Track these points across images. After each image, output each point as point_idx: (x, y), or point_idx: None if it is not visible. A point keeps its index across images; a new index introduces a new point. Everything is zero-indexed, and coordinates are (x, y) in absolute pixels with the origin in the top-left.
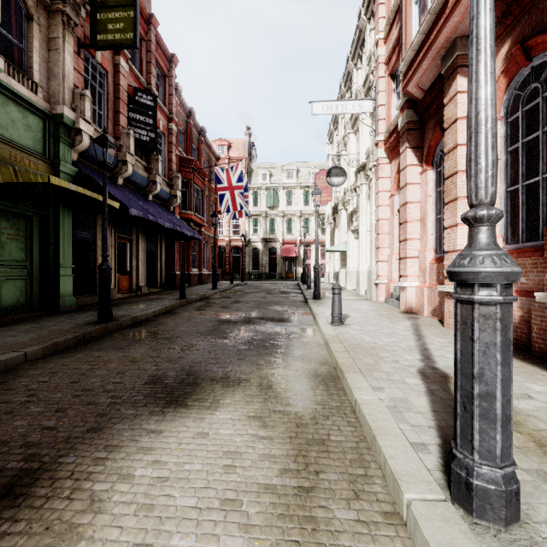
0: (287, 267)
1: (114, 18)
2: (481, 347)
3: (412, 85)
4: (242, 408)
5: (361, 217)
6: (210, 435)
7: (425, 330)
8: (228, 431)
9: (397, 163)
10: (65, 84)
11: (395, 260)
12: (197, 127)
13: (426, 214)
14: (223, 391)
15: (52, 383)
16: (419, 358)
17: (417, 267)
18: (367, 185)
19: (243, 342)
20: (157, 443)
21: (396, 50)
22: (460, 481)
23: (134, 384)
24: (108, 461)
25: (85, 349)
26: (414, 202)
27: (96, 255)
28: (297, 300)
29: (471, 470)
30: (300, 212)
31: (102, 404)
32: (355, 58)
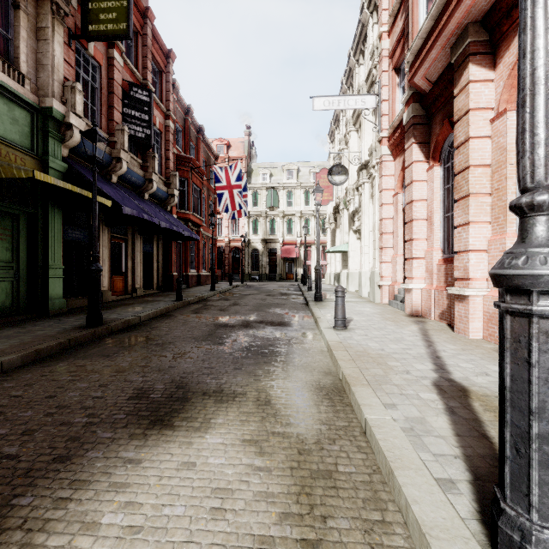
0: (287, 268)
1: (106, 7)
2: (542, 373)
3: (419, 77)
4: (236, 429)
5: (363, 217)
6: (197, 466)
7: (434, 335)
8: (219, 460)
9: (401, 160)
10: (54, 76)
11: (399, 261)
12: (195, 125)
13: (433, 212)
14: (216, 407)
15: (25, 398)
16: (432, 368)
17: (423, 268)
18: (370, 183)
19: (240, 348)
20: (134, 477)
21: (400, 43)
22: (511, 546)
23: (116, 399)
24: (72, 502)
25: (69, 356)
26: (420, 201)
27: (88, 256)
28: (298, 302)
29: (528, 533)
30: (300, 212)
31: (76, 425)
32: (357, 54)
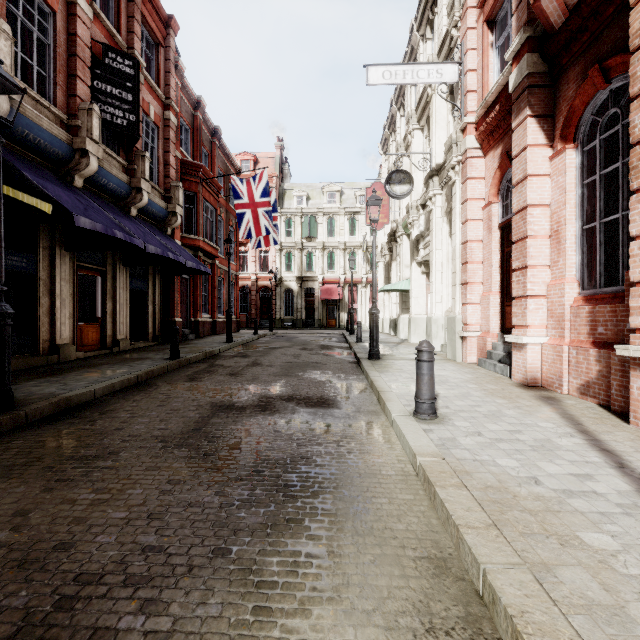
0: (328, 313)
1: None
2: None
3: None
4: None
5: (434, 241)
6: None
7: (601, 433)
8: None
9: (497, 154)
10: None
11: (494, 301)
12: (208, 125)
13: (563, 223)
14: None
15: None
16: None
17: (545, 311)
18: (444, 195)
19: (241, 471)
20: None
21: None
22: None
23: None
24: None
25: None
26: (539, 206)
27: (37, 294)
28: (345, 360)
29: None
30: (344, 244)
31: None
32: (422, 26)
